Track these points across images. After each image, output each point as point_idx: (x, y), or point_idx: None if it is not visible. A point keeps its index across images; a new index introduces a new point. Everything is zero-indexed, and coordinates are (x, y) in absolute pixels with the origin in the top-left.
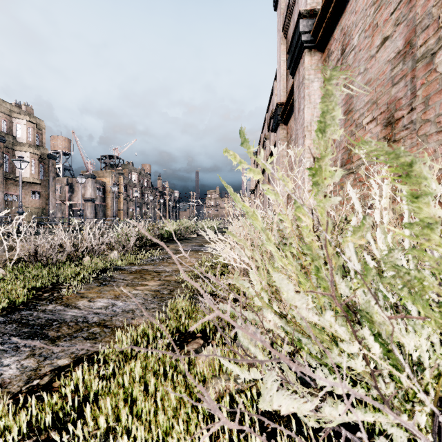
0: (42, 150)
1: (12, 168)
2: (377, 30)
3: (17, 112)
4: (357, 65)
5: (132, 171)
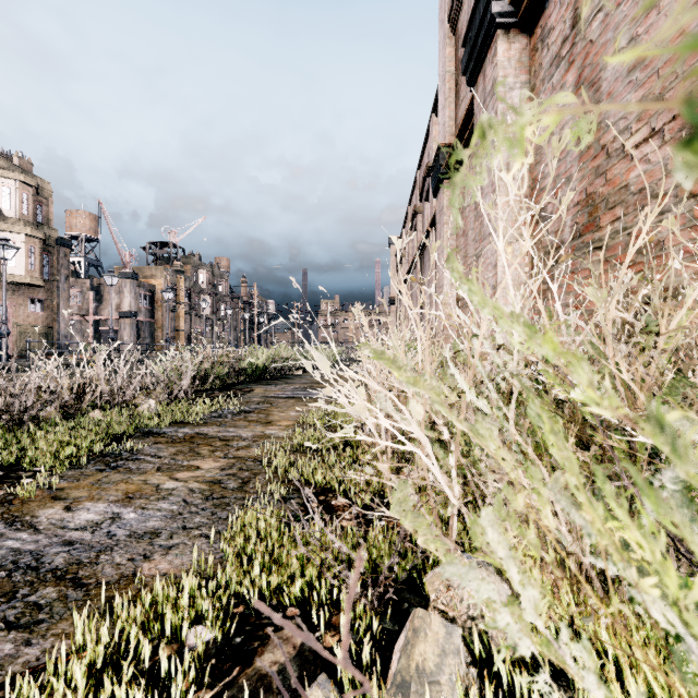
0: (47, 231)
1: None
2: None
3: (4, 167)
4: (611, 36)
5: (198, 268)
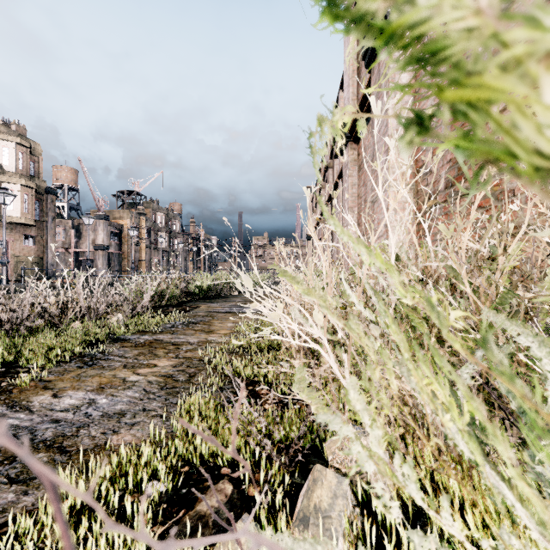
0: (38, 182)
1: None
2: None
3: (4, 132)
4: None
5: (157, 211)
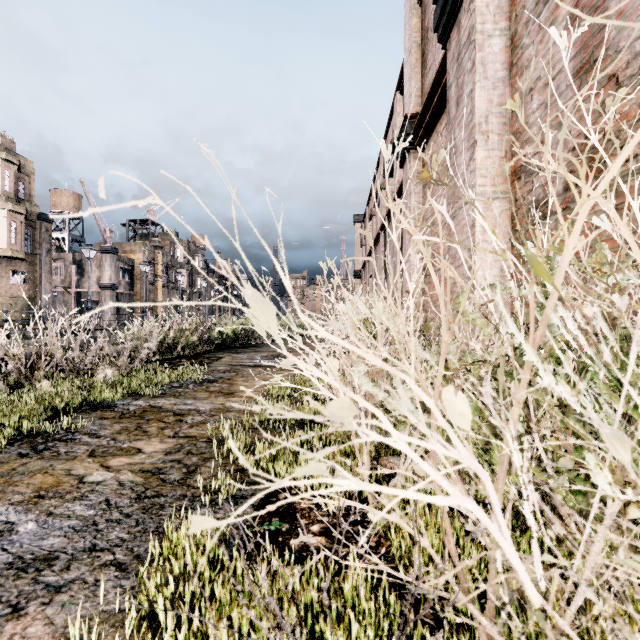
0: (29, 206)
1: None
2: None
3: None
4: None
5: (176, 244)
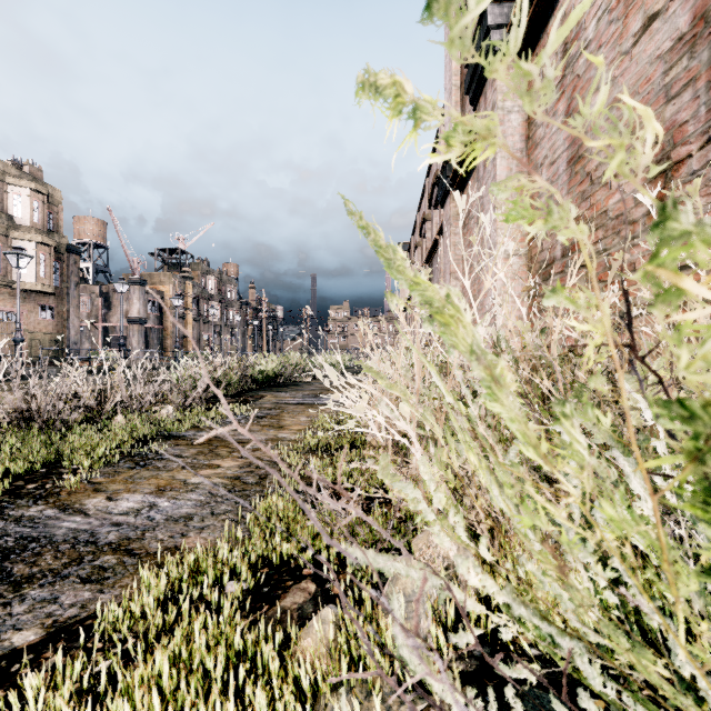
0: (57, 238)
1: (6, 267)
2: (635, 5)
3: (15, 175)
4: (594, 74)
5: (207, 274)
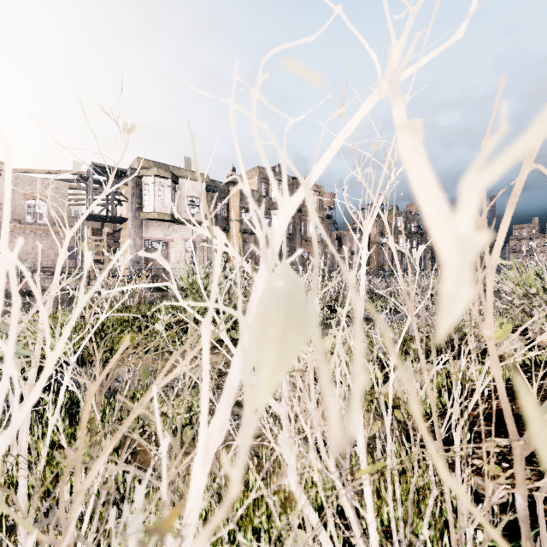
0: (322, 212)
1: (305, 231)
2: None
3: None
4: None
5: (397, 216)
